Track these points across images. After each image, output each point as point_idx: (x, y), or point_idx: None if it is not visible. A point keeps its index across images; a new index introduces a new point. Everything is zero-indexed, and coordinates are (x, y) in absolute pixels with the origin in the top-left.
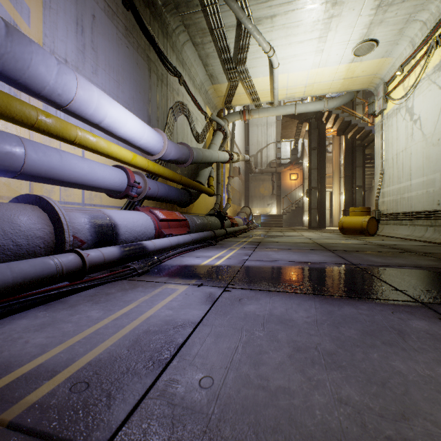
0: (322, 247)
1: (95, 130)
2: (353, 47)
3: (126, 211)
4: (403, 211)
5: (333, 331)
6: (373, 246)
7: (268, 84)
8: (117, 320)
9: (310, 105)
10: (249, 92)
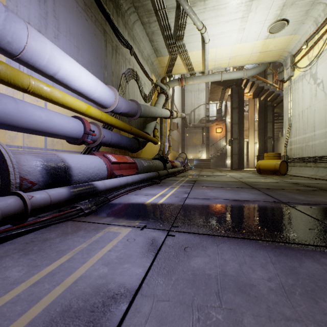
0: (247, 185)
1: (57, 86)
2: (269, 25)
3: (81, 155)
4: (308, 156)
5: (314, 309)
6: (289, 184)
7: (200, 57)
8: (36, 286)
9: (233, 73)
10: (186, 63)
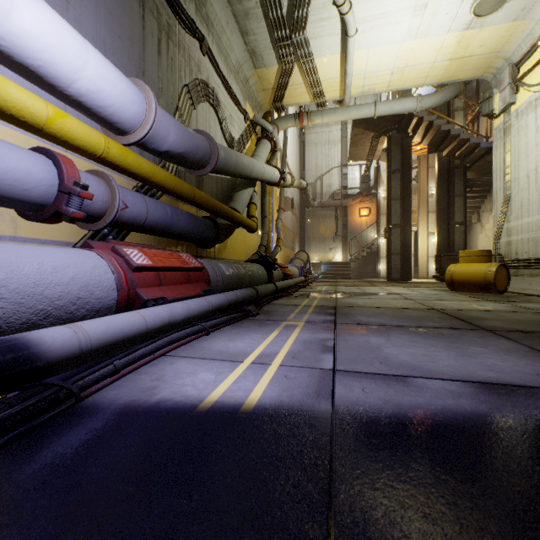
0: (461, 321)
1: None
2: None
3: (33, 245)
4: None
5: None
6: None
7: (337, 68)
8: None
9: (396, 103)
10: (309, 82)
